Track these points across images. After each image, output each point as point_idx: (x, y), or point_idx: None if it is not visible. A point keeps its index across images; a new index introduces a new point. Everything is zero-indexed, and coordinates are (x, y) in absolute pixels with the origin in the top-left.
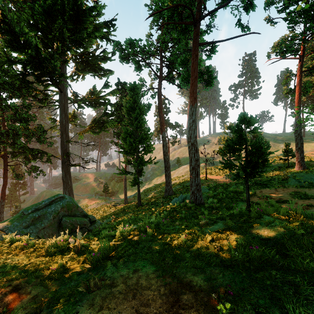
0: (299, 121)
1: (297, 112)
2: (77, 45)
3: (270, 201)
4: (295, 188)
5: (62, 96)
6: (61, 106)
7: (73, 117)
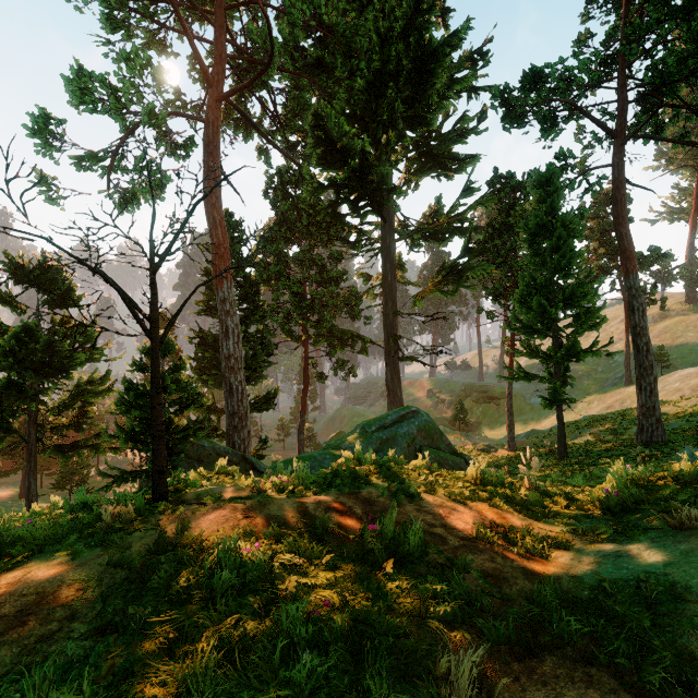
0: None
1: None
2: (414, 126)
3: None
4: None
5: (385, 230)
6: (384, 248)
7: (399, 268)
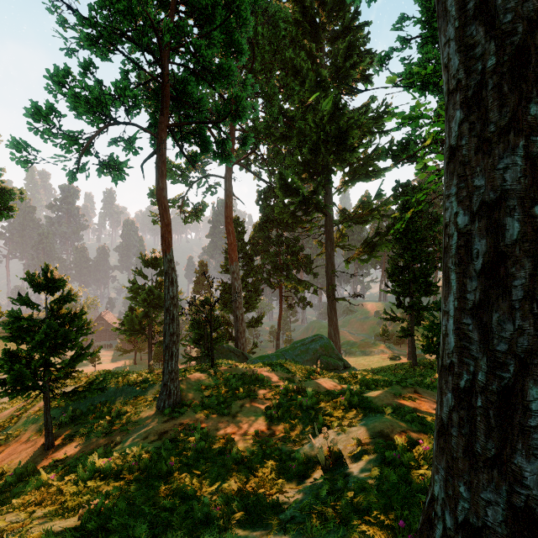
0: None
1: None
2: (341, 161)
3: None
4: None
5: (327, 221)
6: (326, 232)
7: (341, 237)
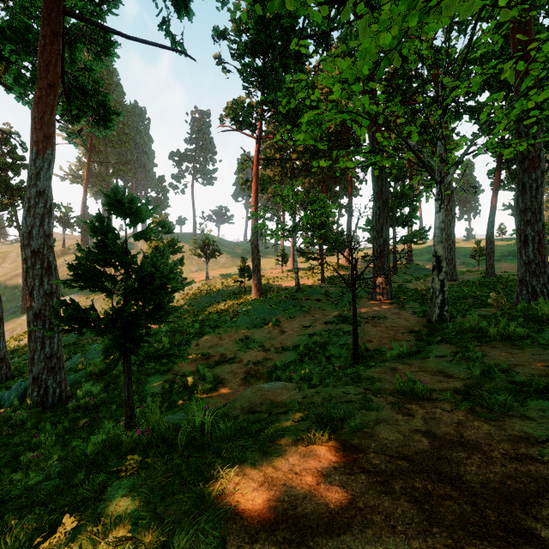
0: (254, 228)
1: (252, 213)
2: None
3: (202, 369)
4: (245, 329)
5: None
6: None
7: None
